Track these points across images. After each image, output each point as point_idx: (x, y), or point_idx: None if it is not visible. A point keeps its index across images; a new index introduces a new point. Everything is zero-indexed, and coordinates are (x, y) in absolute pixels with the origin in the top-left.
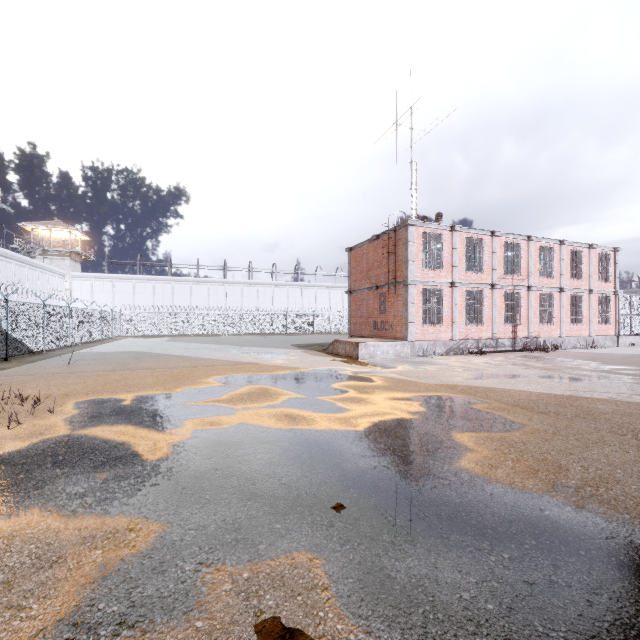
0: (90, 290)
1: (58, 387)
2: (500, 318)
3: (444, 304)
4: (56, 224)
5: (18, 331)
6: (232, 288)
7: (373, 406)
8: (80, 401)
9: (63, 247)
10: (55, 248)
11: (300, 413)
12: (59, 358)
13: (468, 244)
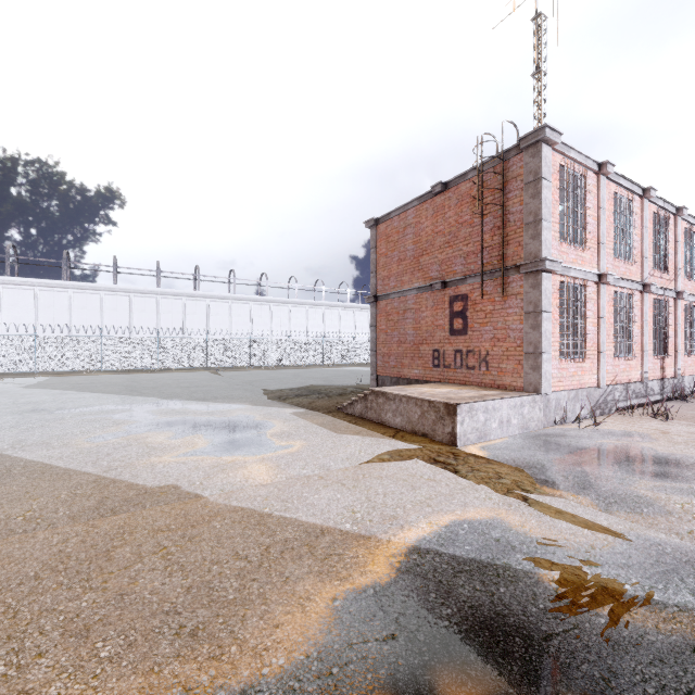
0: None
1: None
2: (649, 345)
3: (588, 316)
4: None
5: None
6: (169, 302)
7: None
8: None
9: None
10: None
11: None
12: None
13: (618, 204)
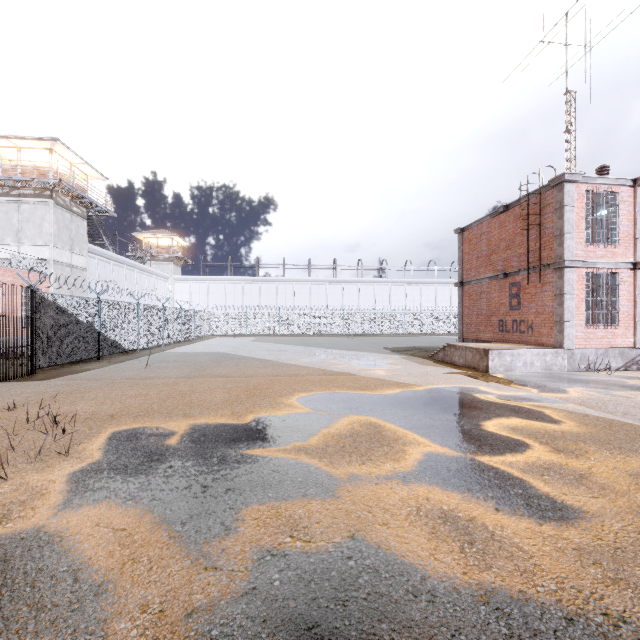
0: (188, 292)
1: (114, 401)
2: None
3: (621, 295)
4: (161, 232)
5: (111, 330)
6: (316, 287)
7: (632, 504)
8: (118, 431)
9: (167, 253)
10: (160, 254)
11: (471, 511)
12: (145, 358)
13: None
